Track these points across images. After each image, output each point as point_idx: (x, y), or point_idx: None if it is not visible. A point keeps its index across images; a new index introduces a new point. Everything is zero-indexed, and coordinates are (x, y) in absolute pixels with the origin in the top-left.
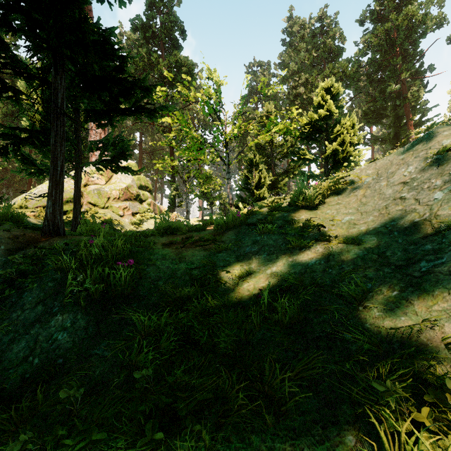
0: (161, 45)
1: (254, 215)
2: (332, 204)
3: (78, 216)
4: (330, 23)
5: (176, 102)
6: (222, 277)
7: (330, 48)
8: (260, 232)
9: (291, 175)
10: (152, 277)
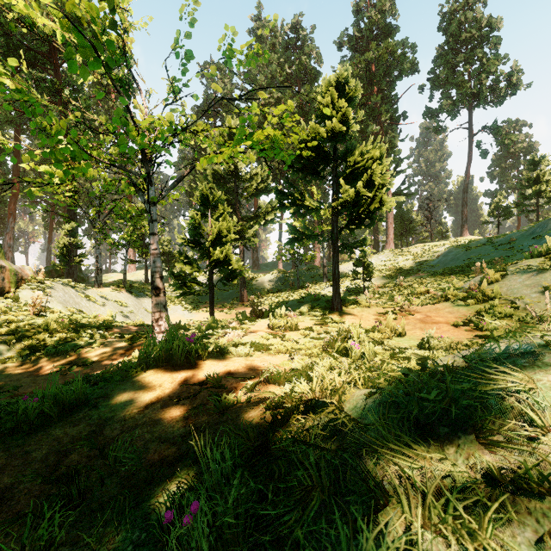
0: None
1: None
2: None
3: None
4: (306, 36)
5: (74, 82)
6: None
7: (305, 68)
8: None
9: (262, 221)
10: None
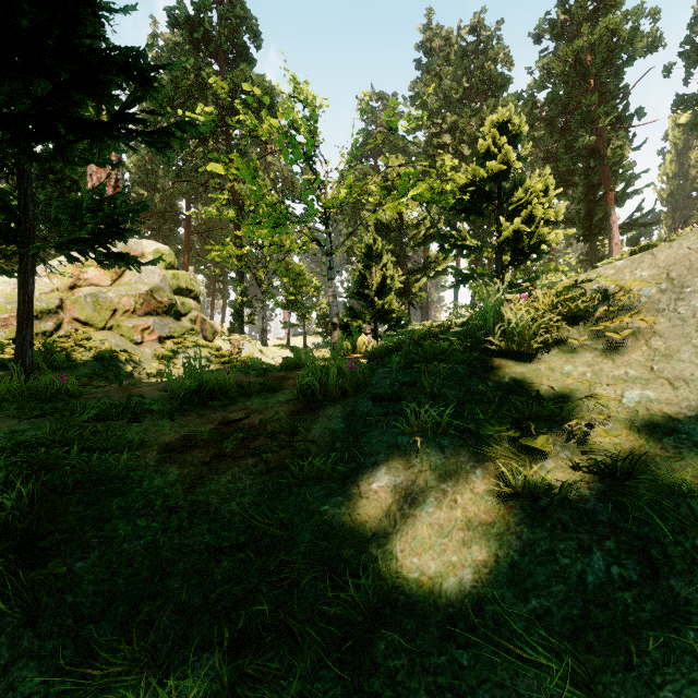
0: (219, 55)
1: (385, 368)
2: (569, 347)
3: (27, 352)
4: (489, 37)
5: (244, 149)
6: (306, 593)
7: (489, 77)
8: (410, 429)
9: (431, 272)
10: (82, 606)
